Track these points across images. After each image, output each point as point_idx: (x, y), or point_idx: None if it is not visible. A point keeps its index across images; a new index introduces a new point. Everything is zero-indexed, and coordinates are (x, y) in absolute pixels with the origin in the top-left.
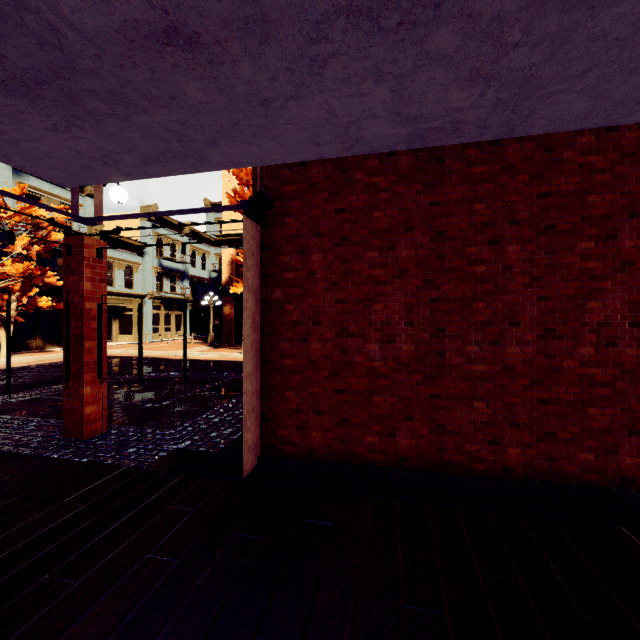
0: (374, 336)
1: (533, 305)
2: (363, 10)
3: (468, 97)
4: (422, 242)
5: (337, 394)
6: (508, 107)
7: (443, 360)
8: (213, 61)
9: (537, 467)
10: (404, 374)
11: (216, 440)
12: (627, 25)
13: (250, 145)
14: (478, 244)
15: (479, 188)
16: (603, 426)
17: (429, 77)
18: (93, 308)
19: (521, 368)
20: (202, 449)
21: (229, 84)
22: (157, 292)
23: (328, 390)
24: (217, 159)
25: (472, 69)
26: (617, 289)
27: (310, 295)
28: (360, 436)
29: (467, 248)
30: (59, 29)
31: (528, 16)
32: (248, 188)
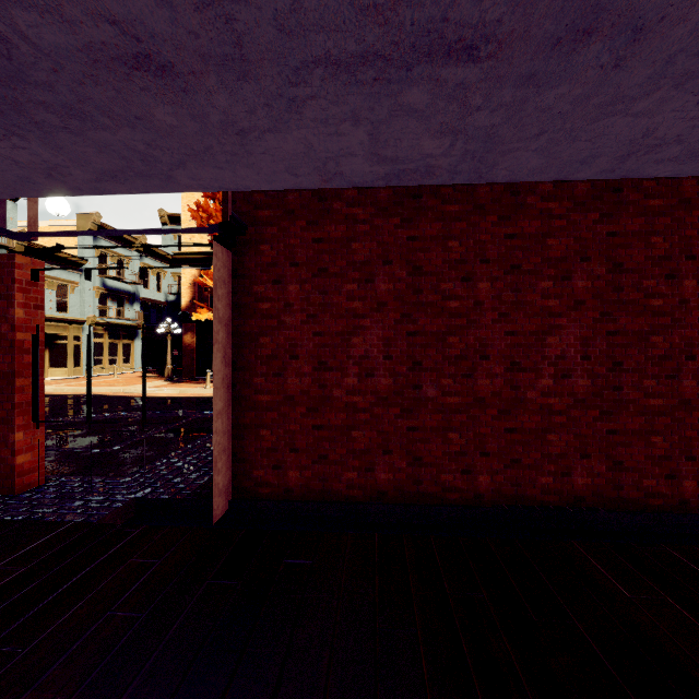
0: (353, 370)
1: (501, 340)
2: (341, 64)
3: (439, 146)
4: (400, 276)
5: (315, 430)
6: (475, 157)
7: (420, 393)
8: (187, 89)
9: (505, 492)
10: (383, 408)
11: (181, 486)
12: (567, 103)
13: (223, 170)
14: (452, 280)
15: (453, 226)
16: (560, 451)
17: (403, 126)
18: (27, 339)
19: (491, 399)
20: (165, 497)
21: (203, 112)
22: (100, 317)
23: (306, 426)
24: (185, 181)
25: (442, 123)
26: (571, 326)
27: (287, 327)
28: (339, 472)
29: (442, 284)
30: (10, 40)
31: (487, 87)
32: (214, 202)
